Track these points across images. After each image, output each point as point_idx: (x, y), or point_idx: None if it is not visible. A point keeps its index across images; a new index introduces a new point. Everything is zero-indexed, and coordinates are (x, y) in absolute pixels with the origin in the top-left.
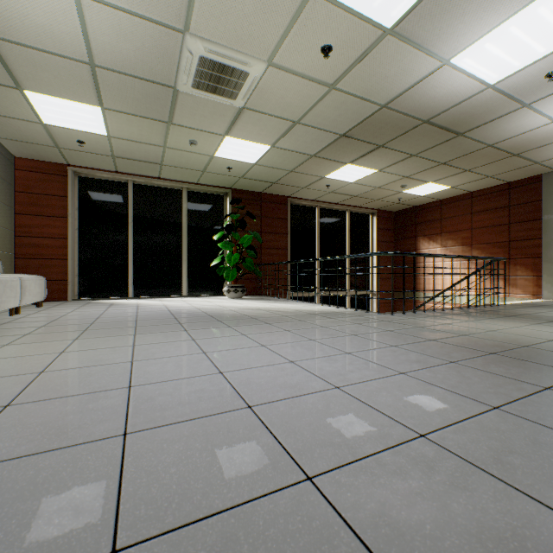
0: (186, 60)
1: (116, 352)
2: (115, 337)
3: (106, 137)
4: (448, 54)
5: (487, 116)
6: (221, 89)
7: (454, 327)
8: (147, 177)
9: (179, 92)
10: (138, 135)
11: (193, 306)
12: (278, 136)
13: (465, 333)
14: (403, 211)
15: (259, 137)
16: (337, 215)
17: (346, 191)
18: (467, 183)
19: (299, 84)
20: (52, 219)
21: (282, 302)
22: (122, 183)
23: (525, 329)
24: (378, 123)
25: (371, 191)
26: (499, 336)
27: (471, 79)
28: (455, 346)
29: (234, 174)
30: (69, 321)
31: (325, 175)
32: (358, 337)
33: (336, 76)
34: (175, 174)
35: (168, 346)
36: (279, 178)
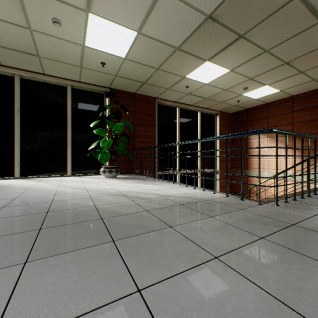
0: None
1: None
2: None
3: None
4: None
5: None
6: None
7: None
8: (32, 72)
9: None
10: None
11: (56, 189)
12: (143, 16)
13: None
14: (238, 112)
15: (124, 16)
16: (192, 114)
17: (201, 93)
18: (294, 87)
19: None
20: None
21: (149, 183)
22: (8, 76)
23: None
24: None
25: (219, 93)
26: None
27: None
28: None
29: (109, 71)
30: None
31: (186, 75)
32: None
33: None
34: (57, 69)
35: None
36: (148, 77)
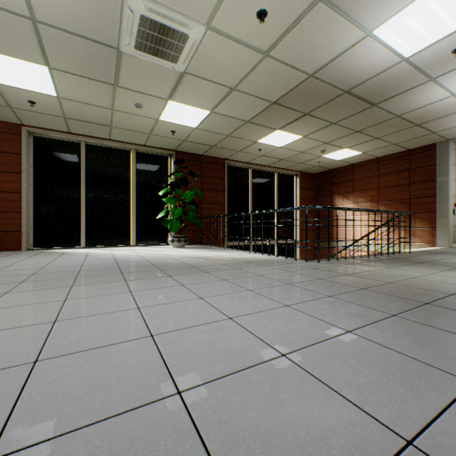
0: (127, 18)
1: (41, 310)
2: (49, 290)
3: (56, 98)
4: (371, 24)
5: (399, 88)
6: (163, 52)
7: (378, 275)
8: (98, 138)
9: (123, 54)
10: (87, 96)
11: (138, 255)
12: (217, 102)
13: (390, 280)
14: (322, 173)
15: (199, 102)
16: (267, 176)
17: (275, 155)
18: (376, 150)
19: (236, 50)
20: (6, 174)
21: (220, 251)
22: (75, 143)
23: (441, 276)
24: (306, 91)
25: (296, 155)
26: (423, 283)
27: (389, 52)
28: (388, 296)
29: (178, 137)
30: (11, 272)
31: (257, 140)
32: (293, 286)
33: (270, 43)
34: (124, 136)
35: (101, 299)
36: (217, 142)
